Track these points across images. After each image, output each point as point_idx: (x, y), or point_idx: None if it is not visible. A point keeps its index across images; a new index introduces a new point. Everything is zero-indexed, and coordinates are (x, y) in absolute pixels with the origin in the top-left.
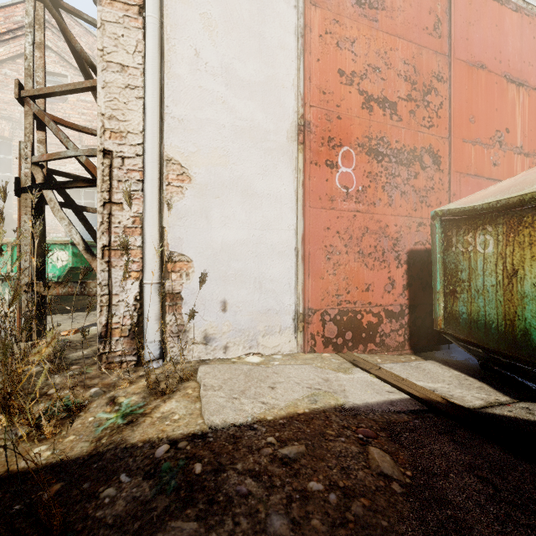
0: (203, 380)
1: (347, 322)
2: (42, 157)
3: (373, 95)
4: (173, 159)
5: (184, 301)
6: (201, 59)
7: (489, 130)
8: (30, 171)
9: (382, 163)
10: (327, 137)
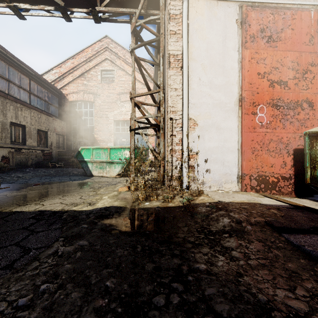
0: (208, 193)
1: (262, 180)
2: (138, 118)
3: (274, 80)
4: (191, 118)
5: (195, 169)
6: (201, 81)
7: None
8: (134, 123)
9: (279, 110)
10: (252, 102)
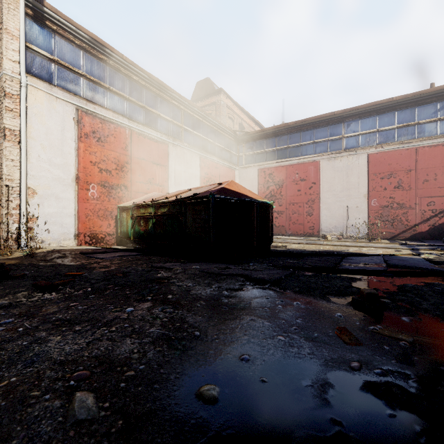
0: (47, 247)
1: (94, 236)
2: None
3: (103, 168)
4: (31, 187)
5: (35, 230)
6: (41, 157)
7: (146, 178)
8: None
9: (106, 189)
10: (86, 181)
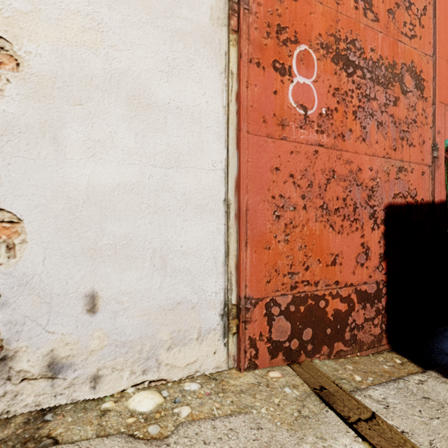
0: None
1: (306, 313)
2: None
3: None
4: None
5: (3, 300)
6: None
7: None
8: None
9: (353, 78)
10: (276, 25)
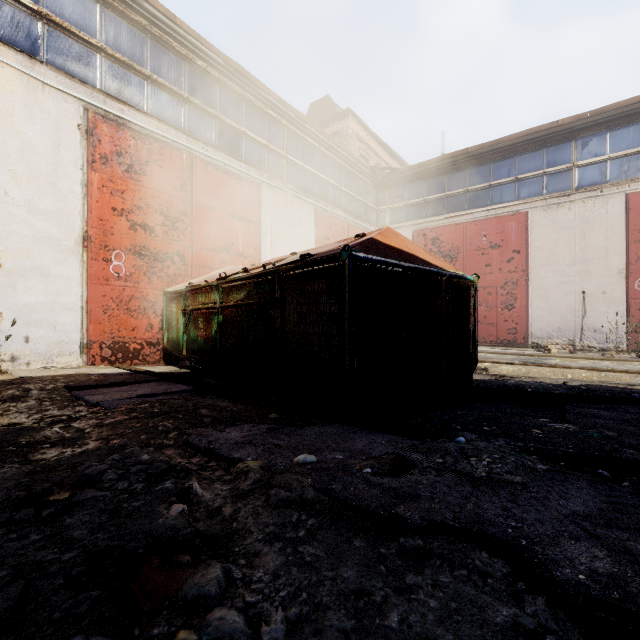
0: (14, 371)
1: (119, 348)
2: None
3: (137, 222)
4: None
5: None
6: (9, 196)
7: (220, 243)
8: None
9: (144, 260)
10: (104, 245)
